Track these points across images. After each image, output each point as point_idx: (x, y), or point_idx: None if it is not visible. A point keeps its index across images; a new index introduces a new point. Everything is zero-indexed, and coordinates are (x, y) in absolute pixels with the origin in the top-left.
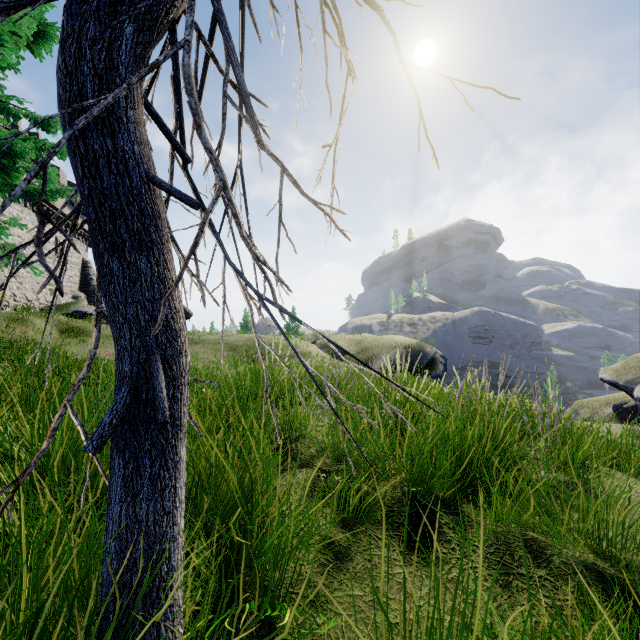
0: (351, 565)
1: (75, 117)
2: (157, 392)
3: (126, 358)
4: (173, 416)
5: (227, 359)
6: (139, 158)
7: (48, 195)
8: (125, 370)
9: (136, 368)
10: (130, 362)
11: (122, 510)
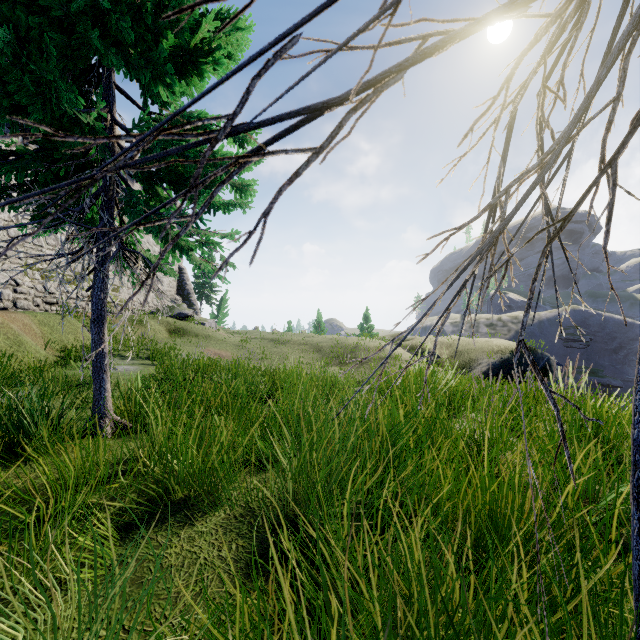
0: None
1: None
2: None
3: None
4: None
5: (315, 360)
6: None
7: (226, 208)
8: None
9: None
10: None
11: None
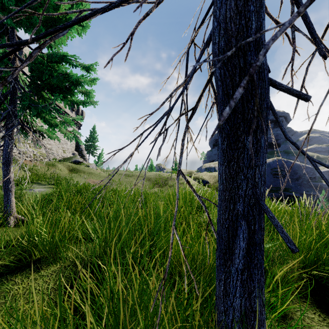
0: (294, 322)
1: (240, 42)
2: (280, 228)
3: (240, 202)
4: (263, 240)
5: (146, 185)
6: (267, 68)
7: (83, 104)
8: (239, 210)
9: (246, 209)
10: (243, 205)
11: (241, 302)
